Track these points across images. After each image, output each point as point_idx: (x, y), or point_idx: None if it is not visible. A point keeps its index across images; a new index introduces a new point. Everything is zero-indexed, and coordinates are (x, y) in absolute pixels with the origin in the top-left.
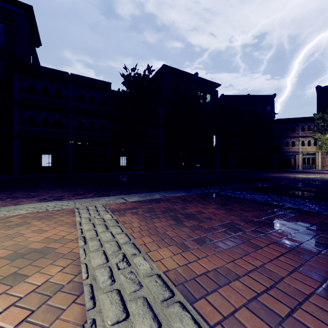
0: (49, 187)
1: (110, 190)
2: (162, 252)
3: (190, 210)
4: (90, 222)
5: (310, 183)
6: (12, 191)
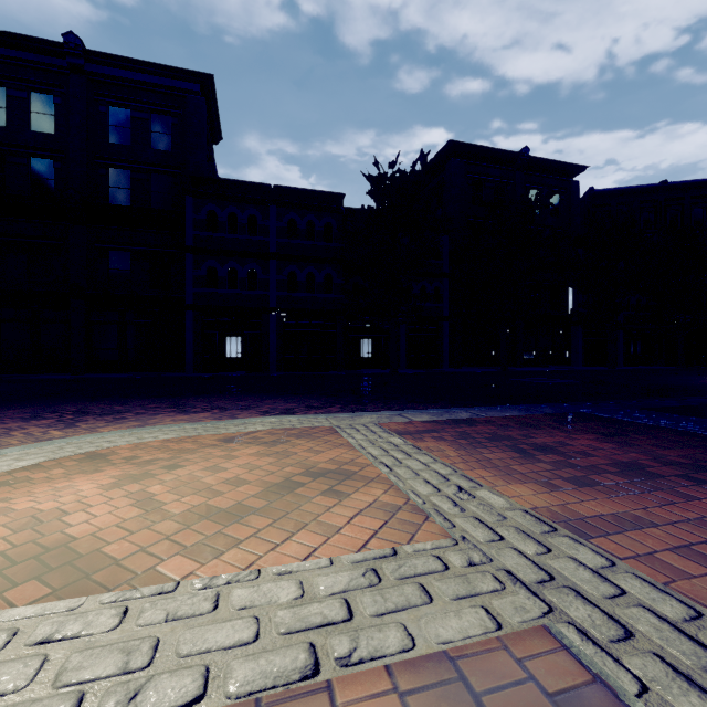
0: (258, 395)
1: (363, 402)
2: (516, 490)
3: (541, 440)
4: (375, 446)
5: None
6: (207, 398)
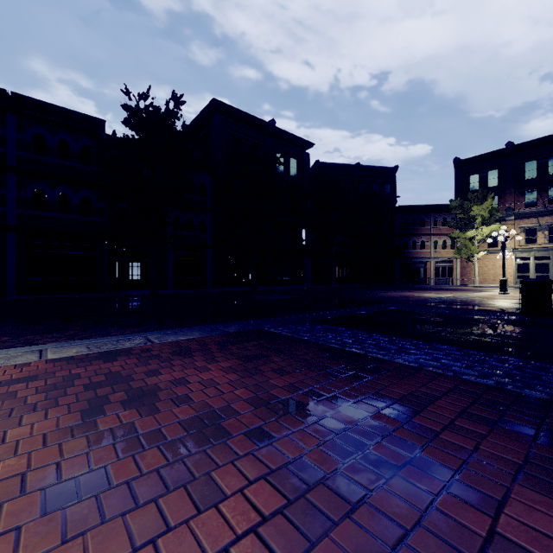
0: None
1: (56, 330)
2: None
3: (166, 376)
4: None
5: (435, 307)
6: None
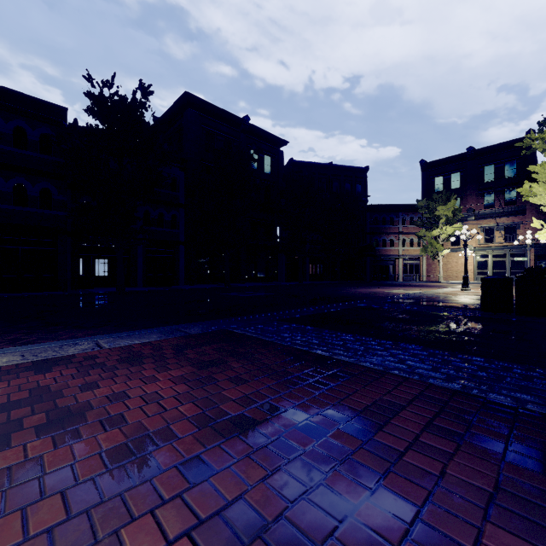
0: None
1: None
2: None
3: (105, 390)
4: None
5: (402, 303)
6: None
